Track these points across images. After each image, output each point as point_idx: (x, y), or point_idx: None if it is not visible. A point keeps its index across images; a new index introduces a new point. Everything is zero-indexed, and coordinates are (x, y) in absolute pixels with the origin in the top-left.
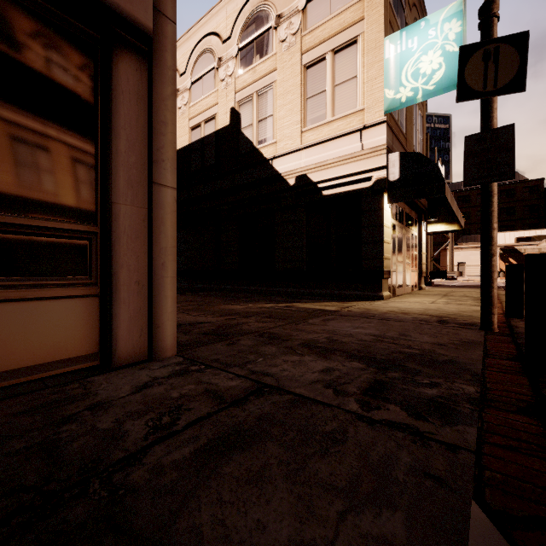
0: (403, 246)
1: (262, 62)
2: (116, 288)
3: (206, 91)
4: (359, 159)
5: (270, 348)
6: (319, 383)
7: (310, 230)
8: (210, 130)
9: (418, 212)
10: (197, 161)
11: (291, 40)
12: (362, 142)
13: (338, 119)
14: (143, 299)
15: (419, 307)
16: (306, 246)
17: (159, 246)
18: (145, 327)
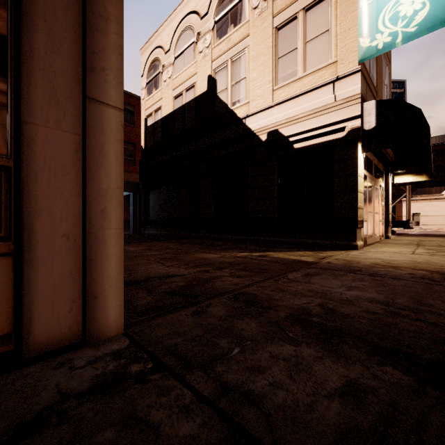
0: (373, 196)
1: (236, 31)
2: (29, 245)
3: (187, 64)
4: (332, 110)
5: (248, 323)
6: (354, 442)
7: (282, 182)
8: (190, 97)
9: (385, 165)
10: (179, 125)
11: (263, 6)
12: (334, 93)
13: (309, 73)
14: (76, 258)
15: (403, 259)
16: (277, 198)
17: (97, 187)
18: (78, 296)
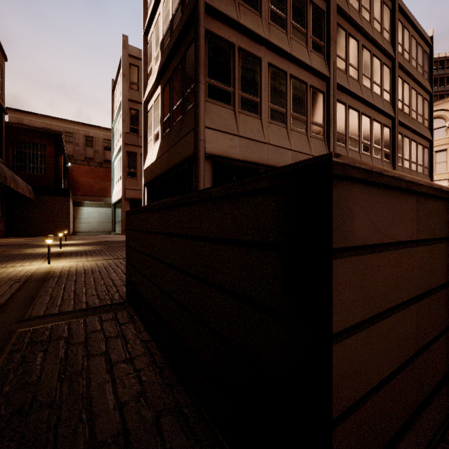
0: None
1: None
2: None
3: None
4: None
5: None
6: None
7: None
8: None
9: None
10: None
11: None
12: (448, 183)
13: (437, 174)
14: None
15: None
16: None
17: None
18: None
